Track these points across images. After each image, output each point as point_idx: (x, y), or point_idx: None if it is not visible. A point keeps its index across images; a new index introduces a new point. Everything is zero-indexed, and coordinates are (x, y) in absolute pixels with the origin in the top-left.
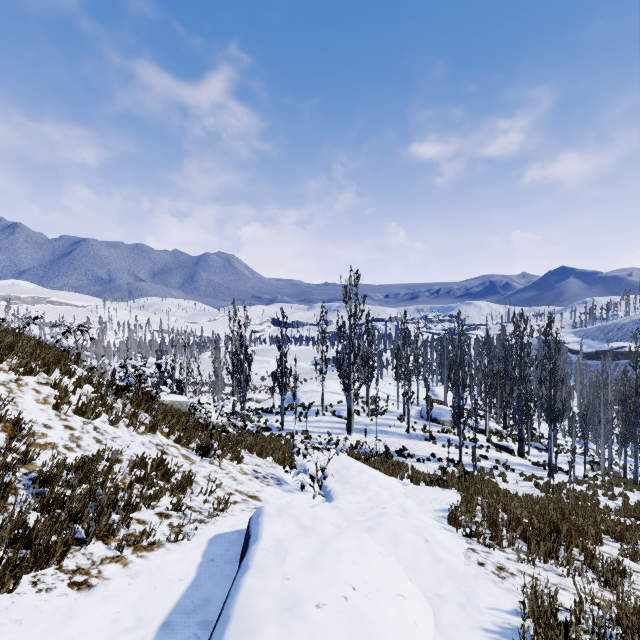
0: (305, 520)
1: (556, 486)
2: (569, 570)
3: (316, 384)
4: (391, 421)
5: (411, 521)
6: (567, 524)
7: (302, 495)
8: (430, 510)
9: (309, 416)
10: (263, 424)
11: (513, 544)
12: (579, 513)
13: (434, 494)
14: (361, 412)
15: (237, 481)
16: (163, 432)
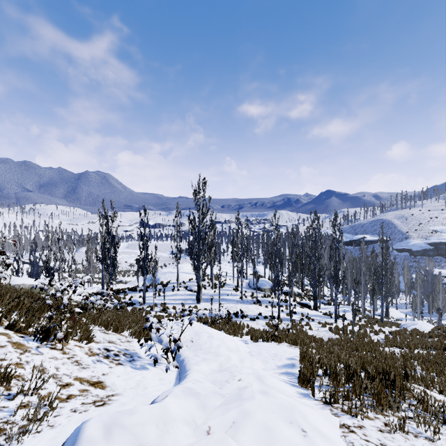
0: (149, 431)
1: (342, 329)
2: (434, 431)
3: (172, 267)
4: (229, 291)
5: (277, 401)
6: (393, 370)
7: (155, 370)
8: (274, 367)
9: (167, 291)
10: (128, 300)
11: (371, 405)
12: (367, 349)
13: (273, 350)
14: (207, 286)
15: (81, 365)
16: None
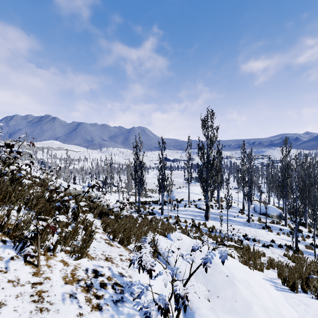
0: None
1: None
2: None
3: (185, 188)
4: (234, 213)
5: None
6: None
7: None
8: None
9: (180, 207)
10: (151, 210)
11: None
12: None
13: None
14: (213, 206)
15: (39, 303)
16: None
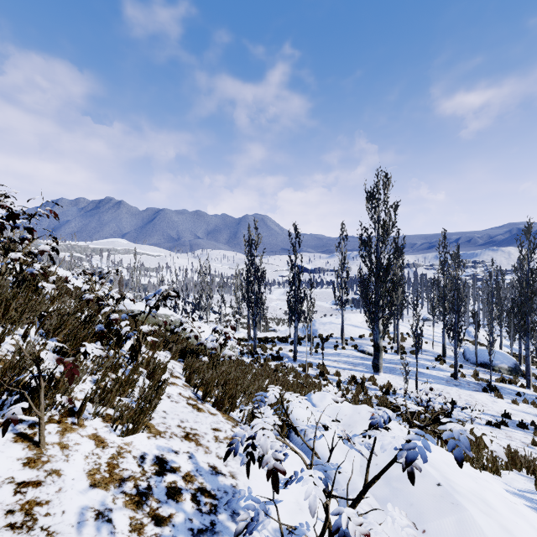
0: None
1: None
2: None
3: (335, 316)
4: (427, 362)
5: None
6: None
7: None
8: None
9: (327, 348)
10: (275, 353)
11: None
12: None
13: None
14: (388, 348)
15: (23, 532)
16: None
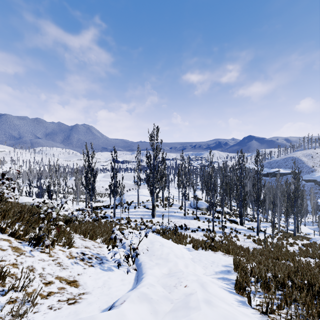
0: None
1: (263, 241)
2: None
3: (135, 191)
4: (175, 209)
5: (220, 312)
6: (318, 282)
7: (118, 271)
8: (212, 273)
9: (130, 209)
10: (103, 214)
11: (305, 317)
12: (286, 258)
13: (211, 257)
14: (159, 205)
15: (62, 266)
16: (1, 228)
